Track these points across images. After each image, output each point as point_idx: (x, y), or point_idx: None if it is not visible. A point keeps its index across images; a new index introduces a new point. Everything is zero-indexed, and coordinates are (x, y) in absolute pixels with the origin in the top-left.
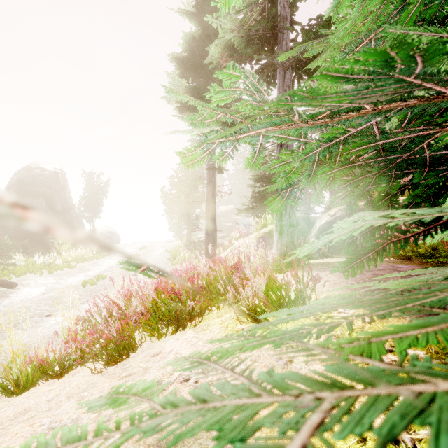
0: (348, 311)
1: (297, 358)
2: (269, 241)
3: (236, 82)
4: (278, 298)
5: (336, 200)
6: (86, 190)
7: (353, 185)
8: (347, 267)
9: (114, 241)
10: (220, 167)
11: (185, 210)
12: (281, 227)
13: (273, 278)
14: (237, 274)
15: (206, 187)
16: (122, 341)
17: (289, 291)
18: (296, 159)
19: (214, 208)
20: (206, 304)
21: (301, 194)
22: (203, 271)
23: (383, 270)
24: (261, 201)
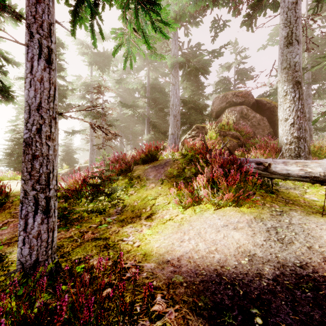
0: None
1: None
2: None
3: None
4: None
5: None
6: None
7: None
8: None
9: None
10: None
11: None
12: None
13: None
14: None
15: None
16: None
17: None
18: None
19: None
20: None
21: None
22: None
23: None
24: (64, 160)
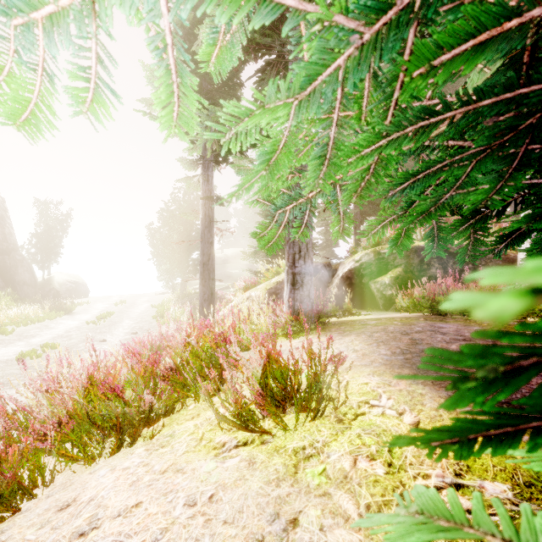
0: (384, 404)
1: (305, 514)
2: (281, 293)
3: (241, 89)
4: (282, 387)
5: (374, 229)
6: (38, 225)
7: (418, 189)
8: (448, 444)
9: (80, 294)
10: (219, 197)
11: (178, 253)
12: (294, 276)
13: (274, 356)
14: (222, 350)
15: (201, 223)
16: (6, 484)
17: (297, 381)
18: (283, 93)
19: (211, 250)
20: (176, 395)
21: (311, 218)
22: (176, 344)
23: (422, 332)
24: None
